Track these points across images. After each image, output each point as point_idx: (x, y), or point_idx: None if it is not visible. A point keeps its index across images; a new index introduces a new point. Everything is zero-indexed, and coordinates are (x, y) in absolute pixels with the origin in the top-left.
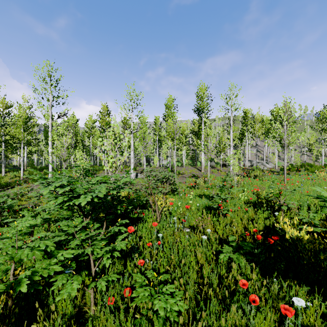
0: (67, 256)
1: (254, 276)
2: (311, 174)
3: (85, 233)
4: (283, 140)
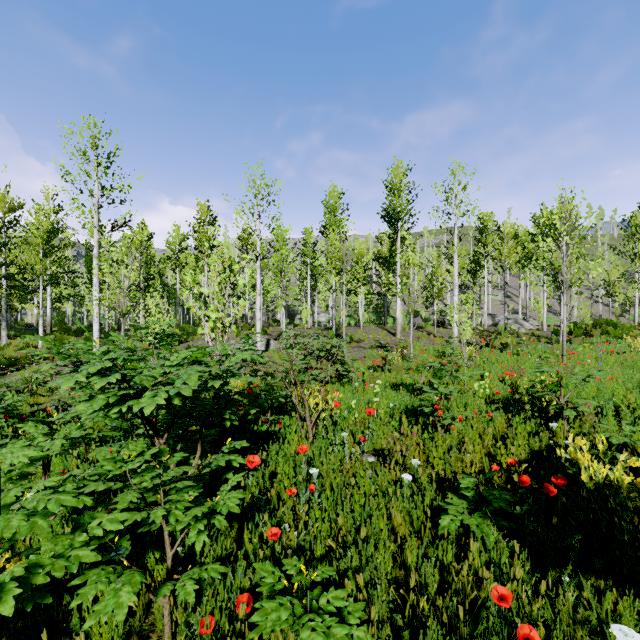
0: (110, 527)
1: (520, 570)
2: (616, 342)
3: (151, 474)
4: (561, 274)
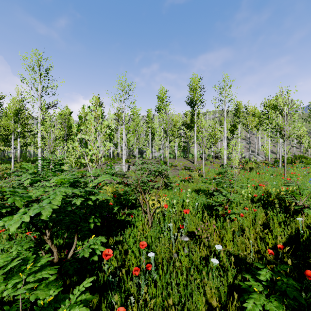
0: None
1: None
2: (310, 166)
3: (15, 281)
4: (284, 130)
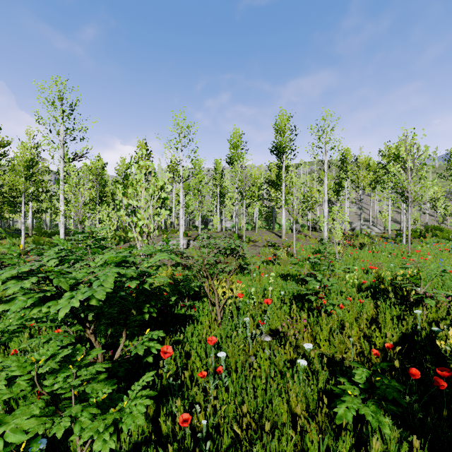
0: (12, 438)
1: None
2: (445, 242)
3: (65, 374)
4: (407, 191)
